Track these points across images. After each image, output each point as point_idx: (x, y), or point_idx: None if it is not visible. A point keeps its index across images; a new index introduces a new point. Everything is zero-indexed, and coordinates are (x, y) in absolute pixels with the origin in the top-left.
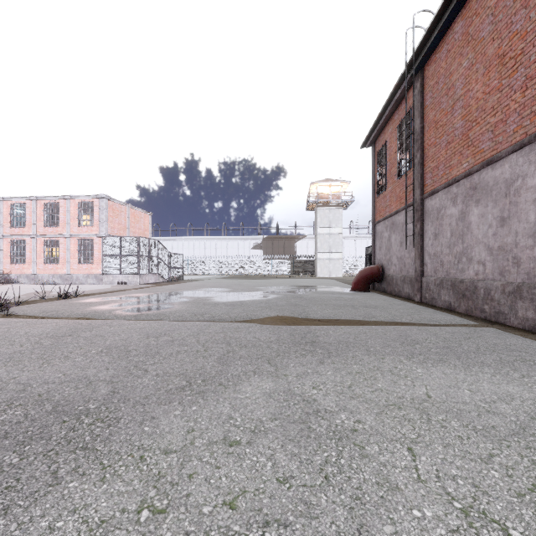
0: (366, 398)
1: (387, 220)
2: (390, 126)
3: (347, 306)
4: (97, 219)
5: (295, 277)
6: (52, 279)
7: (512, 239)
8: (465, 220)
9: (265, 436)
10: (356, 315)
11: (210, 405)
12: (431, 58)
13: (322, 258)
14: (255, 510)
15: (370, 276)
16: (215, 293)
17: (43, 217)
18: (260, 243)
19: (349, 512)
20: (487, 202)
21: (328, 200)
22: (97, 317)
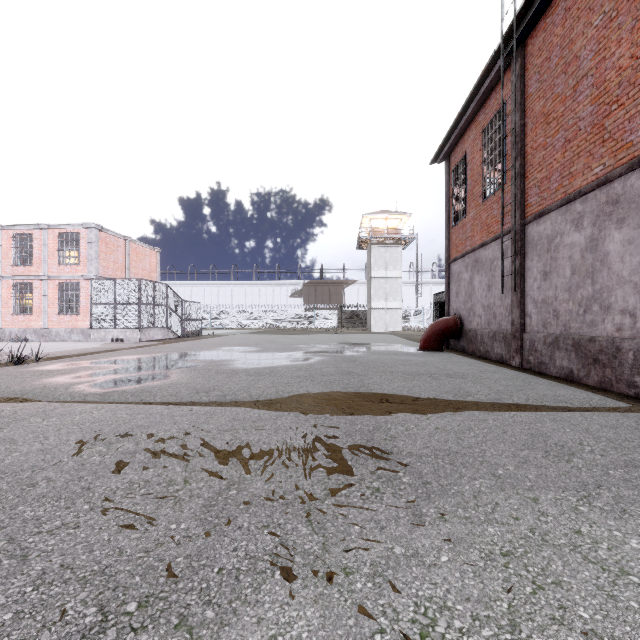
0: None
1: (467, 257)
2: (472, 132)
3: (422, 375)
4: (84, 255)
5: (343, 331)
6: (23, 334)
7: None
8: (597, 250)
9: None
10: (441, 391)
11: None
12: (538, 26)
13: (376, 308)
14: None
15: (445, 331)
16: (238, 354)
17: (11, 252)
18: (300, 289)
19: None
20: (639, 220)
21: (384, 236)
22: (41, 398)
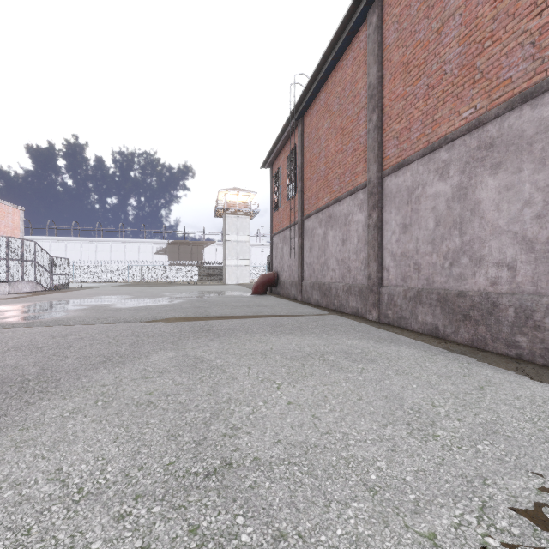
0: (235, 353)
1: (281, 234)
2: (283, 155)
3: (243, 306)
4: None
5: (203, 284)
6: None
7: (347, 254)
8: (326, 239)
9: (169, 373)
10: (248, 312)
11: (129, 366)
12: (308, 111)
13: (230, 265)
14: (163, 393)
15: (268, 281)
16: (115, 300)
17: None
18: (164, 247)
19: (210, 387)
20: (337, 228)
21: (236, 209)
22: None
